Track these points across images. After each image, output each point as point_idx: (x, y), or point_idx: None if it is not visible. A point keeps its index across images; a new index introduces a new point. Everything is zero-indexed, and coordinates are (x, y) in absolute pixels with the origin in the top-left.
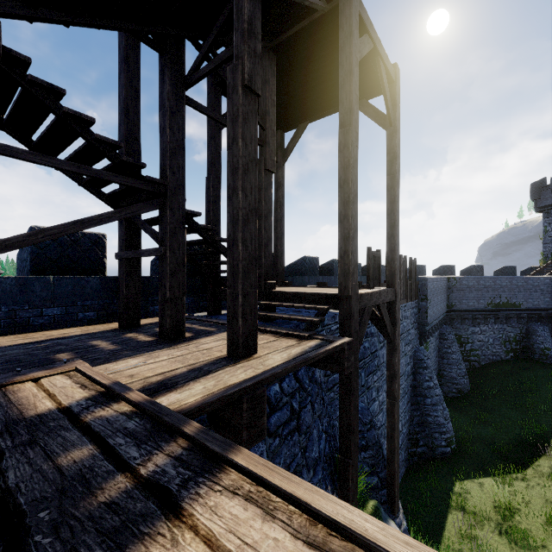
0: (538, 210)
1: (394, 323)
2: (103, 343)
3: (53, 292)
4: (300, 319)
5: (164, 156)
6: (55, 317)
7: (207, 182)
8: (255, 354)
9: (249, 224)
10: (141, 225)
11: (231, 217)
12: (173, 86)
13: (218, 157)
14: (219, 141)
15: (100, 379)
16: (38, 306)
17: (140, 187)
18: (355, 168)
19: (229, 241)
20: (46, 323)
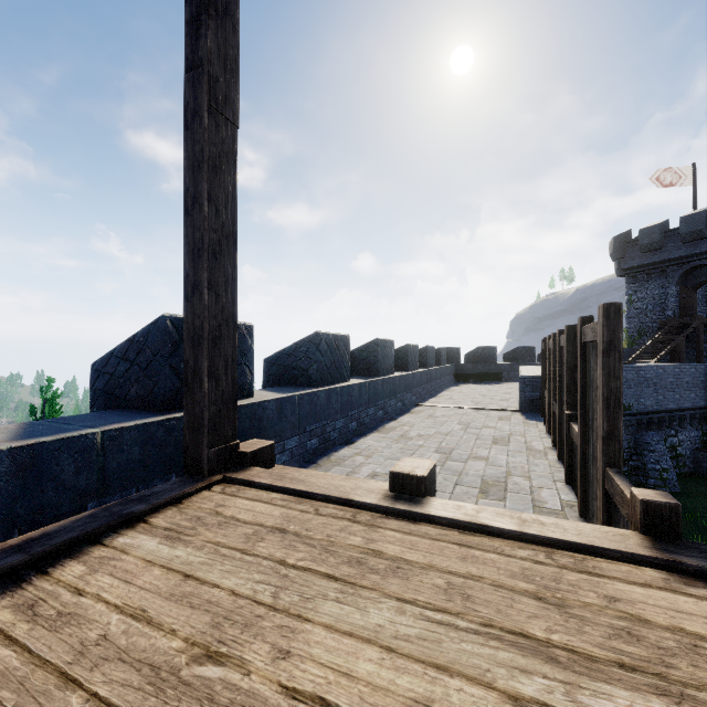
0: (622, 272)
1: None
2: None
3: None
4: None
5: None
6: None
7: None
8: None
9: None
10: None
11: None
12: None
13: None
14: None
15: None
16: None
17: None
18: None
19: None
20: None
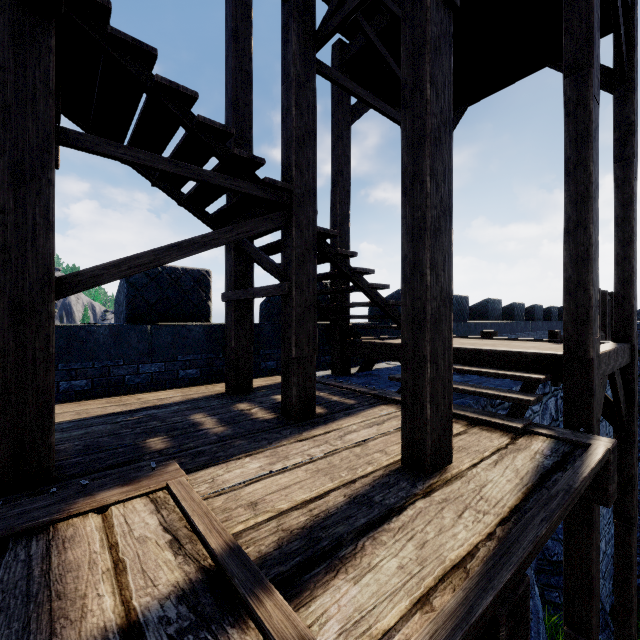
0: None
1: (629, 399)
2: (208, 420)
3: (151, 344)
4: (498, 396)
5: (288, 149)
6: (153, 376)
7: (332, 197)
8: (449, 466)
9: (441, 236)
10: (255, 254)
11: (409, 225)
12: (301, 45)
13: (346, 162)
14: (347, 140)
15: (204, 528)
16: (134, 361)
17: (256, 194)
18: (596, 140)
19: (405, 268)
20: (142, 382)
